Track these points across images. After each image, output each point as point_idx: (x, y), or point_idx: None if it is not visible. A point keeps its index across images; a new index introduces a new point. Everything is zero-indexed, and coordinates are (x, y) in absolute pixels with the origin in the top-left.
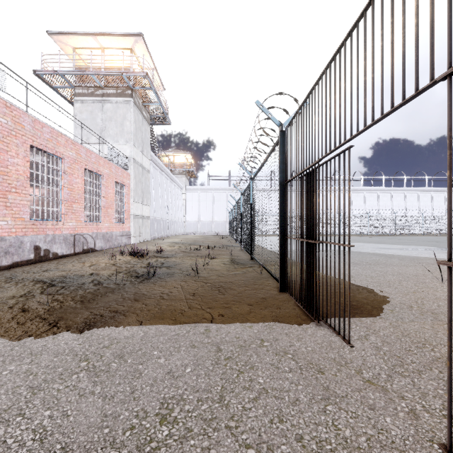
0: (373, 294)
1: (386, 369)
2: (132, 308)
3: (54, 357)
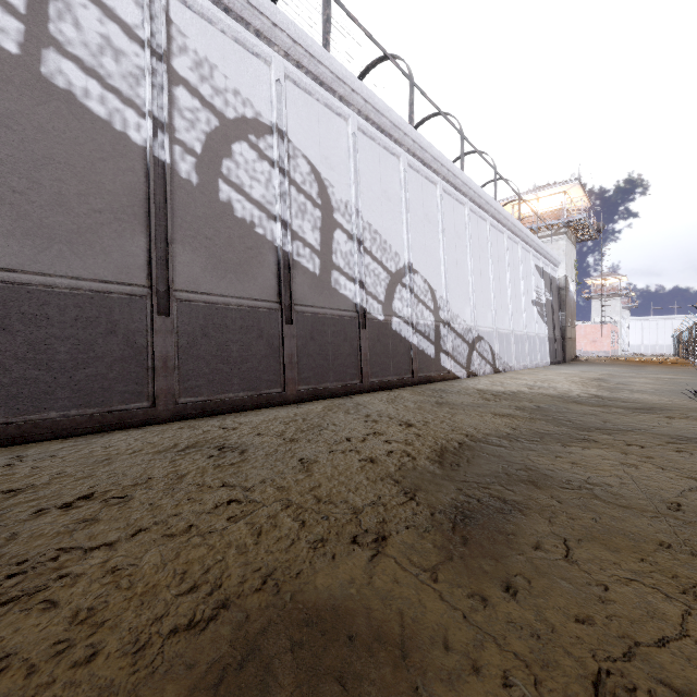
0: None
1: None
2: None
3: None
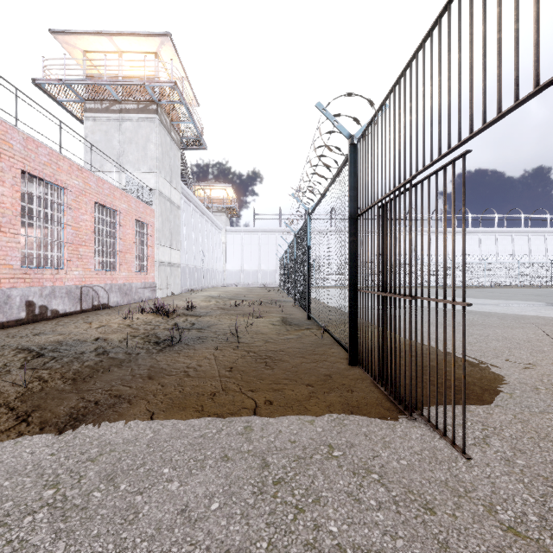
0: (478, 368)
1: (532, 502)
2: (142, 392)
3: (6, 479)
